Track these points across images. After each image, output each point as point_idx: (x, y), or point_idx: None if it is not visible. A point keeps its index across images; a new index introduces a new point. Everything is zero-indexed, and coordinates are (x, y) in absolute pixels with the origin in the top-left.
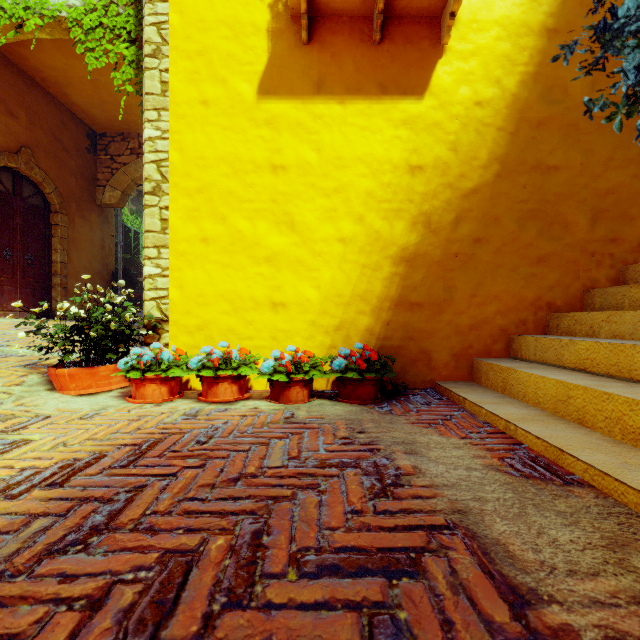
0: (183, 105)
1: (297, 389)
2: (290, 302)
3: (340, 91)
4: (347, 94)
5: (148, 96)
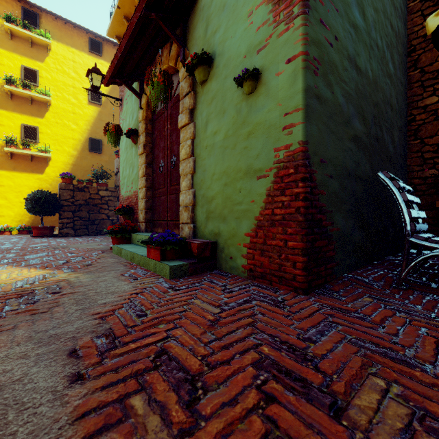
0: None
1: (7, 232)
2: (6, 215)
3: (20, 170)
4: (22, 171)
5: None
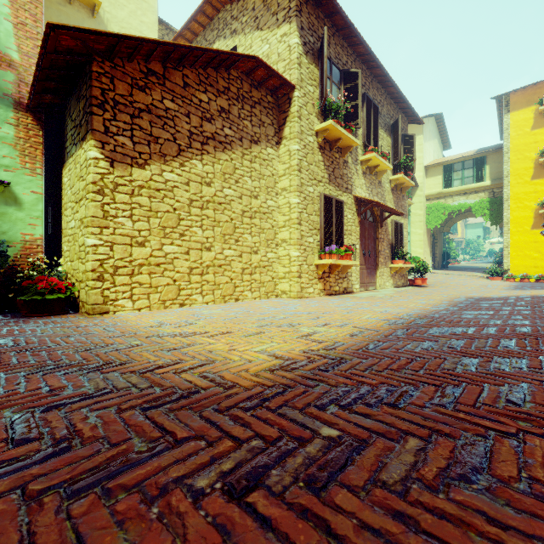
0: (513, 232)
1: (542, 280)
2: (539, 266)
3: None
4: None
5: (505, 231)
